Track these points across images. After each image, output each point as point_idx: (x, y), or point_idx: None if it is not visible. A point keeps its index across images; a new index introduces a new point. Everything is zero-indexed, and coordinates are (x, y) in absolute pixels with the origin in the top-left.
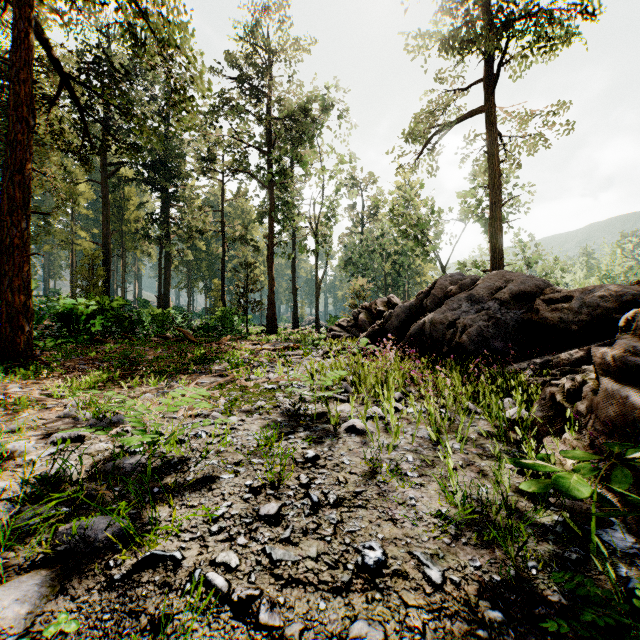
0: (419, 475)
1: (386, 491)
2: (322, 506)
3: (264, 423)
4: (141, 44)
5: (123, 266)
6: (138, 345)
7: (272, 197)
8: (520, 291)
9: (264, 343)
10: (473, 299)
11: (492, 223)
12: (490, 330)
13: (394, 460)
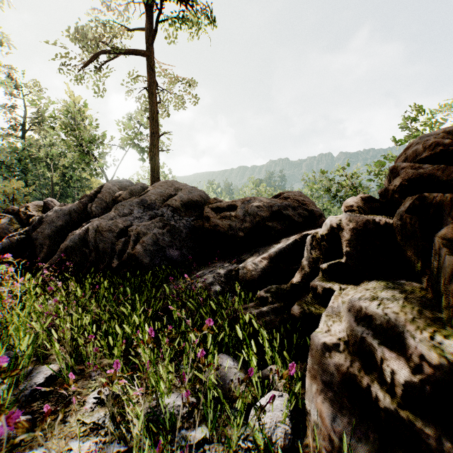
0: None
1: None
2: None
3: None
4: None
5: None
6: None
7: None
8: (189, 199)
9: None
10: (146, 205)
11: (152, 148)
12: (166, 238)
13: None
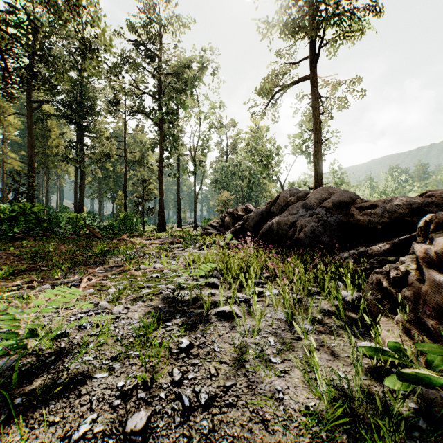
0: (282, 360)
1: (254, 383)
2: (193, 410)
3: (146, 310)
4: (53, 2)
5: (46, 180)
6: (54, 241)
7: (162, 132)
8: (339, 201)
9: (155, 239)
10: (307, 206)
11: (315, 155)
12: (320, 229)
13: (259, 345)
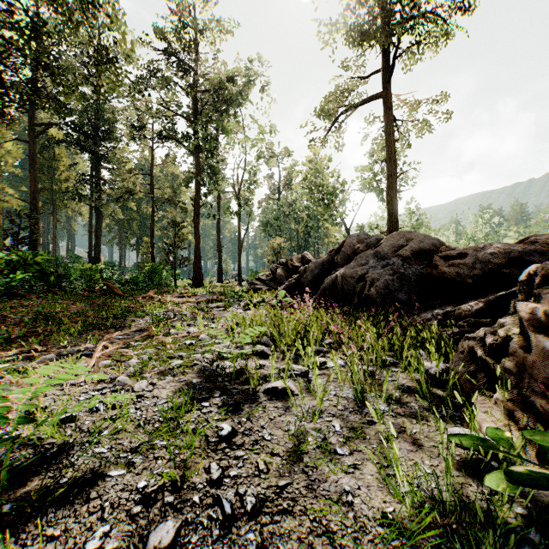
0: (350, 451)
1: (316, 481)
2: (236, 518)
3: (177, 387)
4: None
5: (54, 223)
6: (62, 299)
7: (198, 163)
8: (420, 249)
9: (189, 296)
10: (379, 256)
11: (389, 192)
12: (395, 283)
13: (320, 431)
